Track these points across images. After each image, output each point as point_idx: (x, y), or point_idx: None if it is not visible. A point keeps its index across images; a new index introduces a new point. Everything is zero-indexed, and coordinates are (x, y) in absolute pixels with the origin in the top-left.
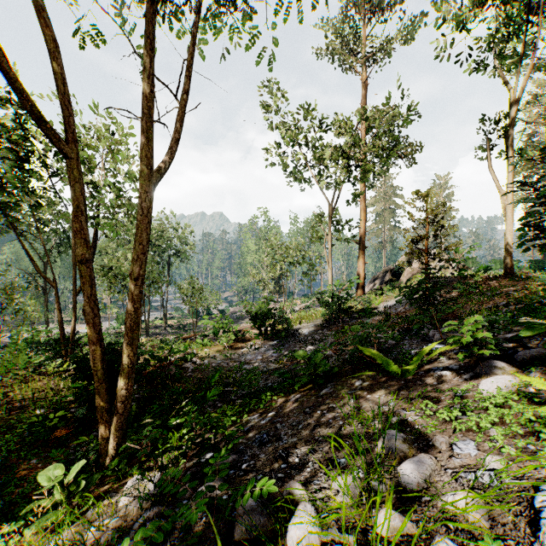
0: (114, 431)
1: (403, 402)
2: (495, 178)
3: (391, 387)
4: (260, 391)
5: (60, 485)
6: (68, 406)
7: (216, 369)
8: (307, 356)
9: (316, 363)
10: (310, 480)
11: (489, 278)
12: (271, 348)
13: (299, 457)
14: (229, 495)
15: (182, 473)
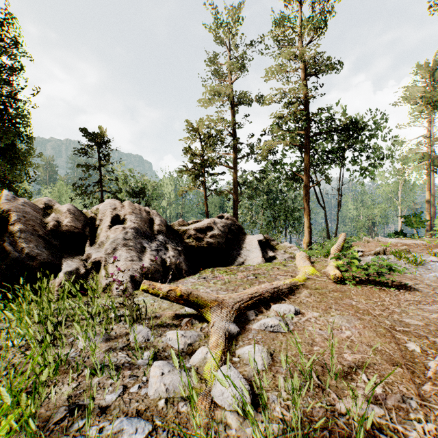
0: None
1: None
2: None
3: None
4: None
5: None
6: None
7: None
8: None
9: None
10: None
11: None
12: None
13: None
14: None
15: None
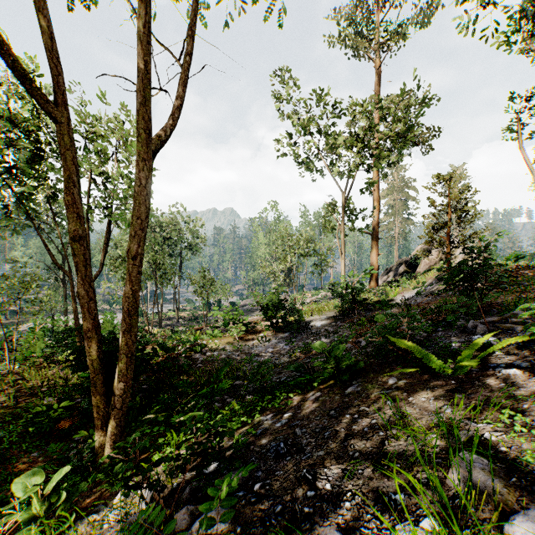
0: (111, 428)
1: (464, 409)
2: (527, 159)
3: (439, 388)
4: (273, 385)
5: (40, 494)
6: (73, 396)
7: (226, 361)
8: (328, 348)
9: (338, 357)
10: (352, 525)
11: (519, 268)
12: (283, 340)
13: (331, 482)
14: (236, 533)
15: (181, 488)
